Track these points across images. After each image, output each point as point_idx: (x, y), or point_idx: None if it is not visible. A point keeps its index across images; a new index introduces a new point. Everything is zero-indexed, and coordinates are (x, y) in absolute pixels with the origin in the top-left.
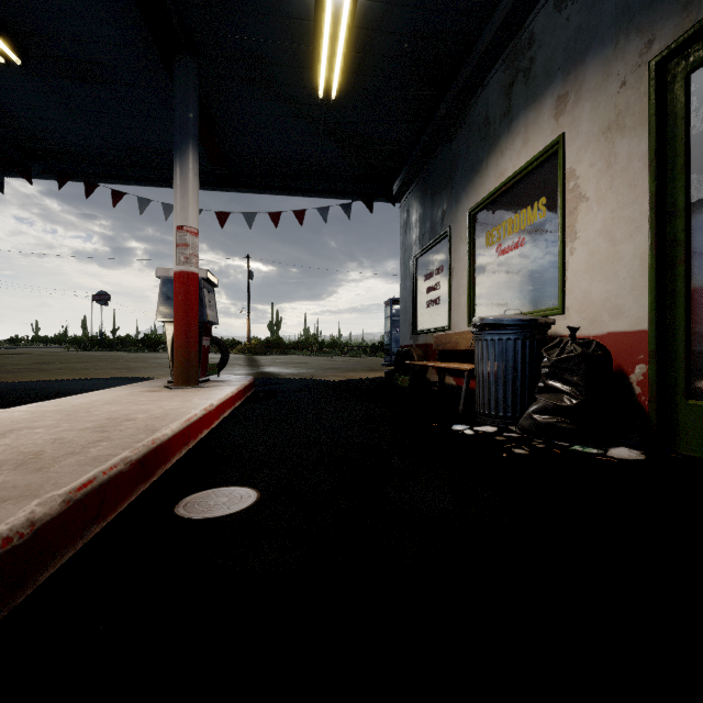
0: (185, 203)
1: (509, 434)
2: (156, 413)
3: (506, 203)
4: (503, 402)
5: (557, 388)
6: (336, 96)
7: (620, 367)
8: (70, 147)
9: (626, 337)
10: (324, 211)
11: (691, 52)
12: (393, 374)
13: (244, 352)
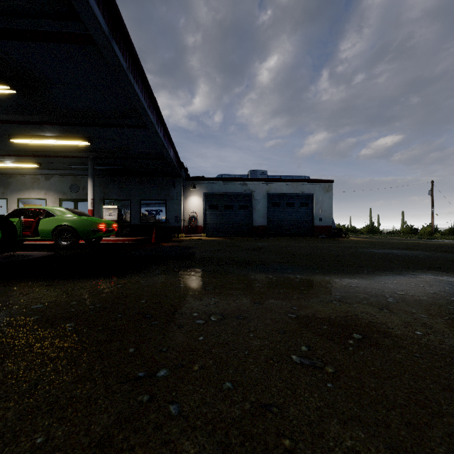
0: None
1: None
2: None
3: (32, 202)
4: None
5: None
6: None
7: None
8: None
9: None
10: None
11: (63, 200)
12: None
13: None
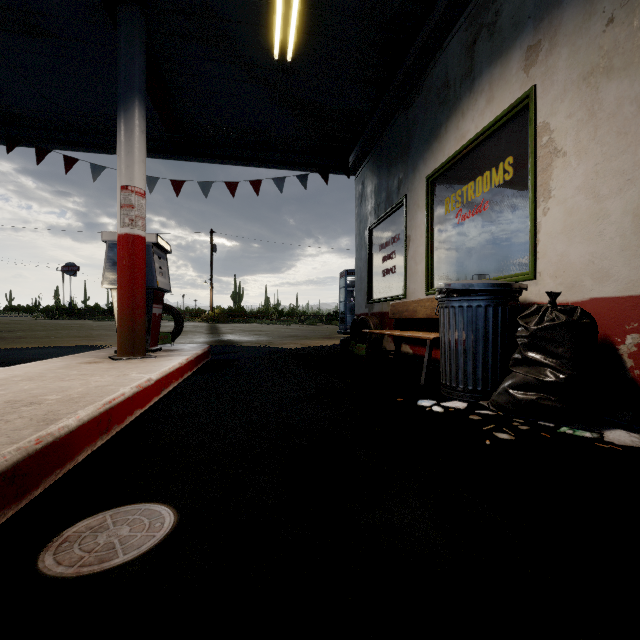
0: (129, 161)
1: (482, 411)
2: (74, 393)
3: (468, 167)
4: (473, 375)
5: (538, 360)
6: (292, 58)
7: (606, 337)
8: (19, 110)
9: (614, 304)
10: (281, 181)
11: None
12: (349, 341)
13: (207, 320)
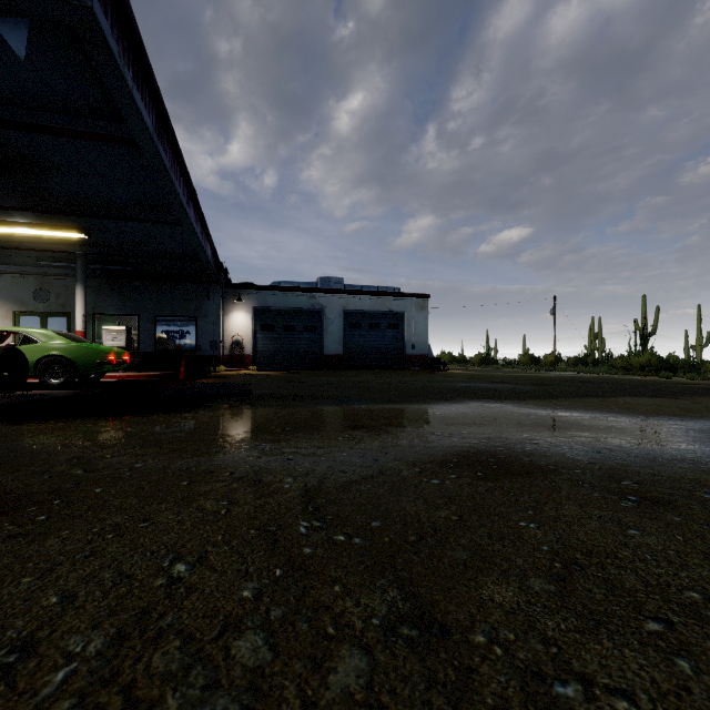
0: None
1: None
2: None
3: None
4: None
5: None
6: None
7: None
8: None
9: None
10: None
11: (21, 313)
12: None
13: None
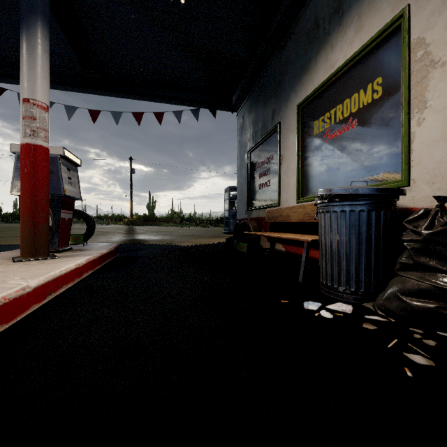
0: (31, 76)
1: (372, 317)
2: None
3: (336, 92)
4: (355, 277)
5: (435, 266)
6: (185, 1)
7: None
8: None
9: None
10: (179, 114)
11: None
12: (232, 240)
13: (128, 223)
